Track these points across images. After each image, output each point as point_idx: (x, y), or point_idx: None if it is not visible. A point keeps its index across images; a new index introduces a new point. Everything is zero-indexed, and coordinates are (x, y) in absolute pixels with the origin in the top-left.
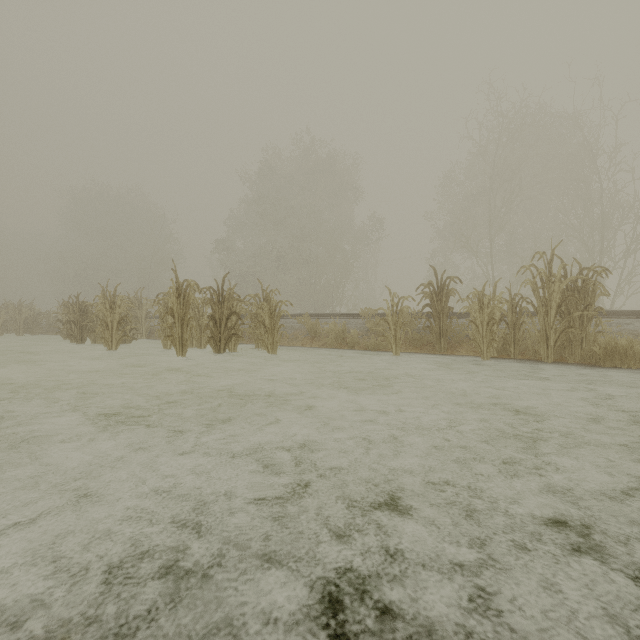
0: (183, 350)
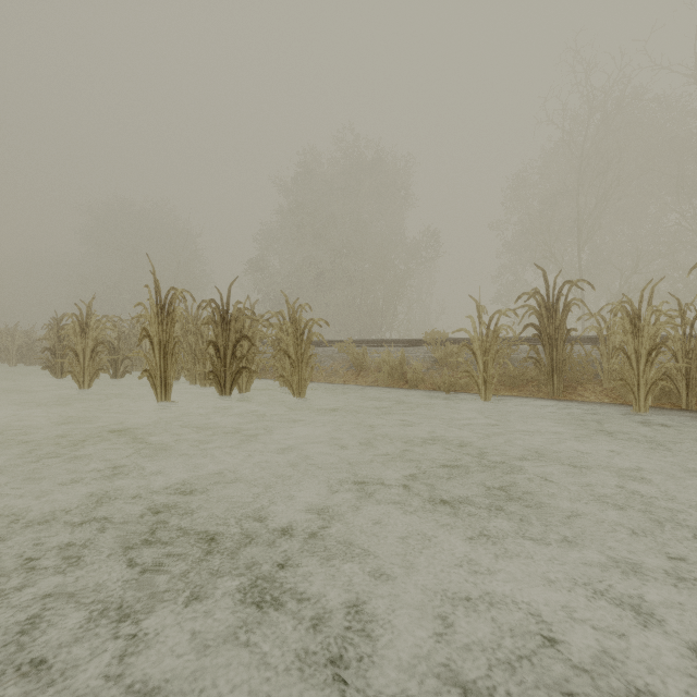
0: (166, 392)
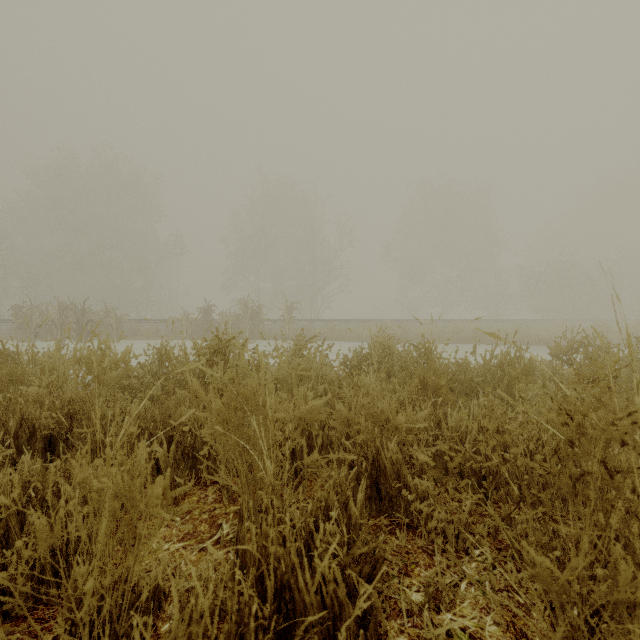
0: (62, 341)
